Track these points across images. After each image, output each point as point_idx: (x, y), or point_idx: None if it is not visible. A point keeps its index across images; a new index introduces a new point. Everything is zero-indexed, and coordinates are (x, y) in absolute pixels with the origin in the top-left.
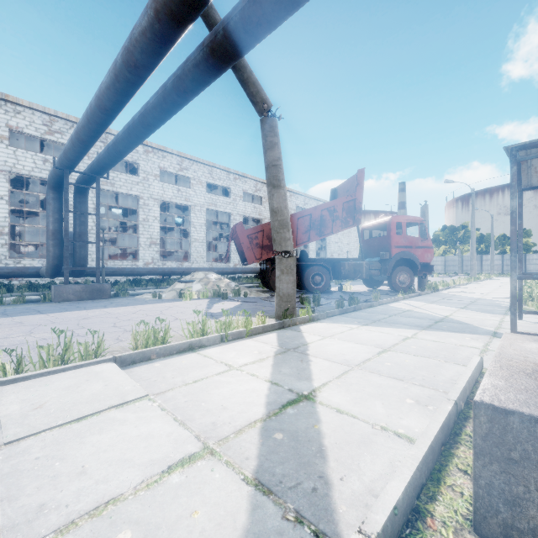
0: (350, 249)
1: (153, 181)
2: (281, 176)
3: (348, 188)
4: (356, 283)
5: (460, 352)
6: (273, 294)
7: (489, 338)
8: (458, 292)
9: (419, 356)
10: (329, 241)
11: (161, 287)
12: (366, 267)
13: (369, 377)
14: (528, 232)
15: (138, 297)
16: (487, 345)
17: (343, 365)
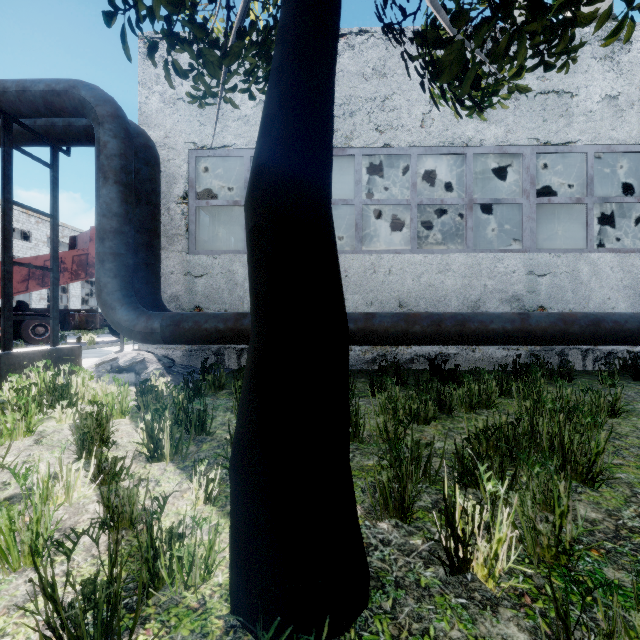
0: None
1: None
2: None
3: (86, 240)
4: None
5: None
6: None
7: None
8: None
9: None
10: None
11: None
12: (100, 318)
13: None
14: None
15: None
16: None
17: None
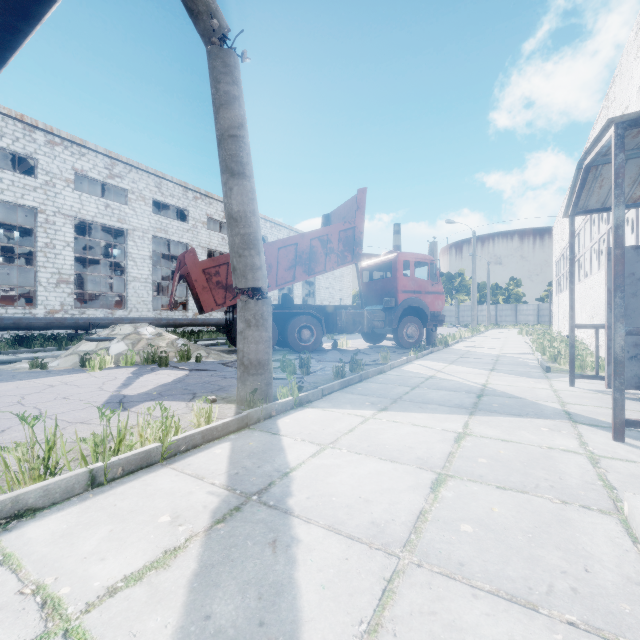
0: (343, 296)
1: (63, 188)
2: (245, 156)
3: (345, 214)
4: (351, 337)
5: (563, 468)
6: None
7: (572, 426)
8: (471, 348)
9: (510, 490)
10: (319, 286)
11: (68, 348)
12: (368, 317)
13: (451, 603)
14: (518, 282)
15: (4, 367)
16: (585, 445)
17: (374, 549)
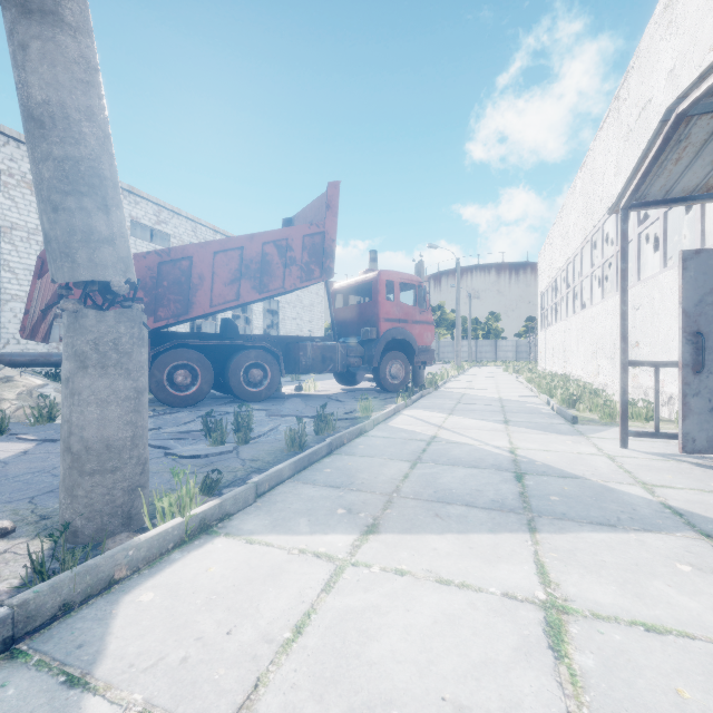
0: (313, 328)
1: None
2: None
3: (312, 217)
4: (322, 377)
5: None
6: (157, 409)
7: None
8: (464, 389)
9: None
10: (284, 316)
11: None
12: (341, 352)
13: None
14: (498, 316)
15: None
16: None
17: None
